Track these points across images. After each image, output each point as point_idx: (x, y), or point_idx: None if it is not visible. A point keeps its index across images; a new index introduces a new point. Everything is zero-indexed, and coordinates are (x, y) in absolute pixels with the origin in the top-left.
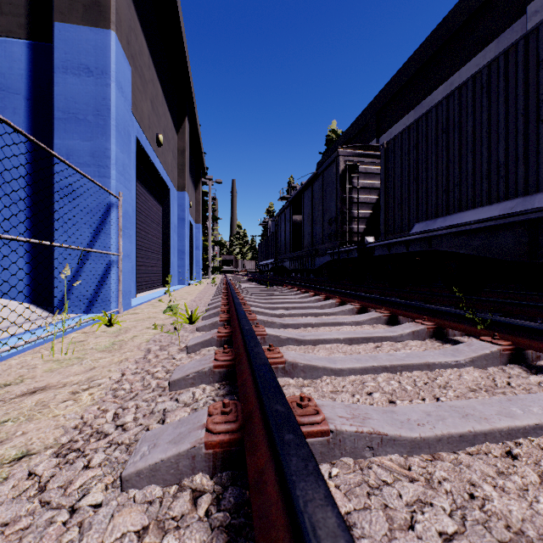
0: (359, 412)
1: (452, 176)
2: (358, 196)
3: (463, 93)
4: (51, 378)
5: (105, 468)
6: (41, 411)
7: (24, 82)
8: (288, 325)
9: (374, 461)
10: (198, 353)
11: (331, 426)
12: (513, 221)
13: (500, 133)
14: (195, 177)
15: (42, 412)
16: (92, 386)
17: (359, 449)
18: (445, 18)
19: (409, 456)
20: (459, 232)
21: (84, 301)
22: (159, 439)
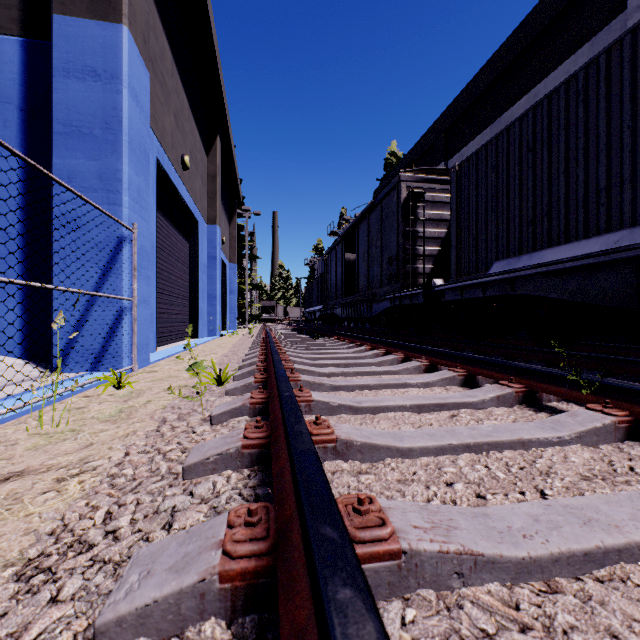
0: (440, 518)
1: (540, 204)
2: (424, 229)
3: (554, 102)
4: (33, 459)
5: (79, 604)
6: (11, 508)
7: (16, 89)
8: (340, 387)
9: (466, 596)
10: (226, 425)
11: (403, 544)
12: (618, 258)
13: (600, 150)
14: (229, 208)
15: (12, 509)
16: (85, 470)
17: (443, 576)
18: (527, 16)
19: (514, 586)
20: (549, 271)
21: (90, 357)
22: (155, 562)
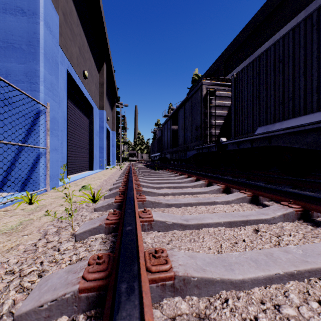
0: None
1: (287, 93)
2: (215, 111)
3: (296, 32)
4: None
5: None
6: None
7: None
8: (172, 205)
9: None
10: (85, 242)
11: None
12: None
13: None
14: (111, 102)
15: None
16: None
17: None
18: None
19: None
20: (294, 132)
21: (19, 183)
22: None
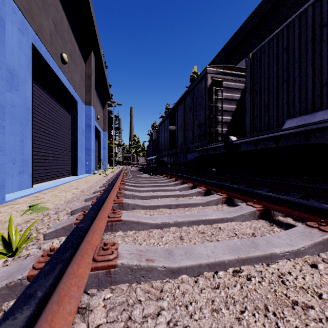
0: None
1: None
2: (222, 105)
3: None
4: None
5: None
6: None
7: None
8: (181, 270)
9: None
10: None
11: None
12: None
13: None
14: (103, 100)
15: None
16: None
17: None
18: None
19: None
20: None
21: None
22: None
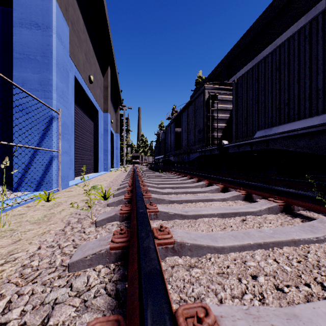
0: (263, 325)
1: (283, 99)
2: (217, 115)
3: (291, 43)
4: None
5: None
6: None
7: None
8: (174, 201)
9: None
10: (104, 227)
11: None
12: None
13: (319, 68)
14: (115, 105)
15: None
16: (8, 261)
17: None
18: (271, 3)
19: None
20: (289, 136)
21: (34, 183)
22: None
